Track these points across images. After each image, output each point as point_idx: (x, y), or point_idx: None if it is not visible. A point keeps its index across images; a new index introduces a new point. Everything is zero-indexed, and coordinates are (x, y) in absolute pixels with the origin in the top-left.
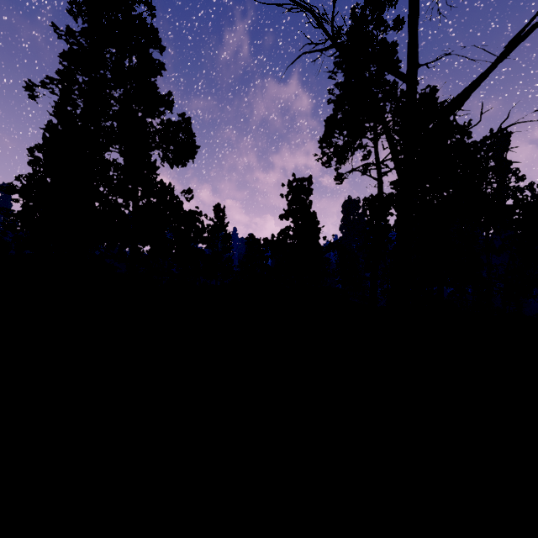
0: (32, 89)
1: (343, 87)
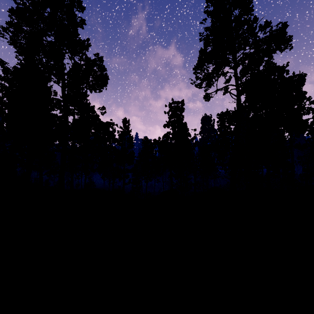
0: None
1: (212, 27)
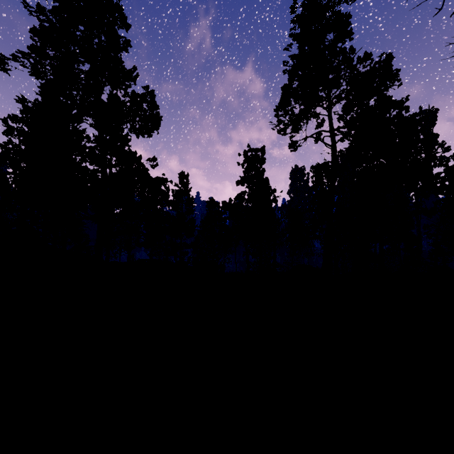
0: (3, 62)
1: (299, 57)
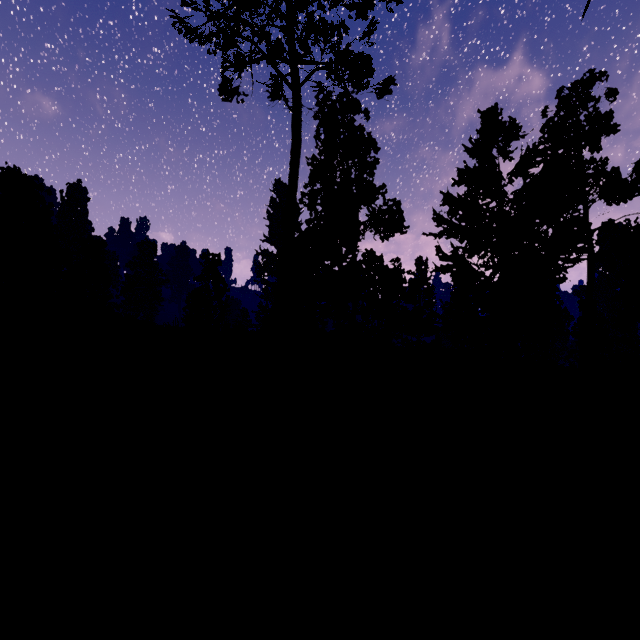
0: None
1: None
